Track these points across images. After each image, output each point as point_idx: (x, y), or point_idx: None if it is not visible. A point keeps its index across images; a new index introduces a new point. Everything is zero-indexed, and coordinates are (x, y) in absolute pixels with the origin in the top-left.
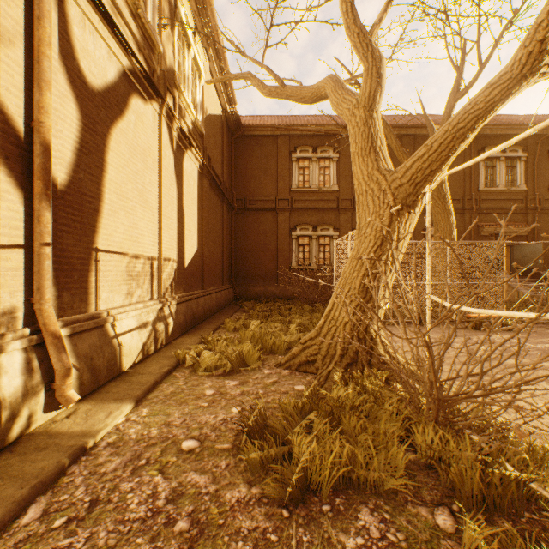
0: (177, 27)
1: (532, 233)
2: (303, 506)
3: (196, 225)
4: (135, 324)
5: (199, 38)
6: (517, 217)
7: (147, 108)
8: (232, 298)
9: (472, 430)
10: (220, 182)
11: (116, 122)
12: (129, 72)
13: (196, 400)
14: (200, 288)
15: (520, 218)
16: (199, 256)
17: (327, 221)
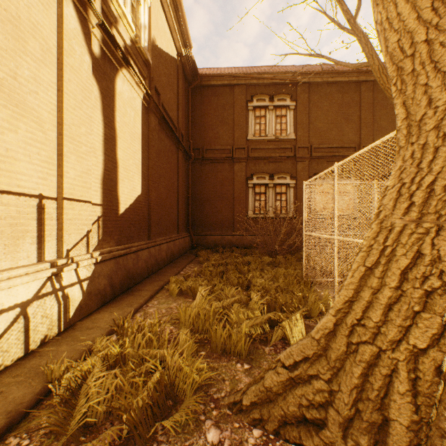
0: None
1: None
2: None
3: (139, 165)
4: None
5: None
6: None
7: None
8: (189, 247)
9: None
10: (174, 127)
11: None
12: None
13: None
14: (145, 239)
15: None
16: (144, 202)
17: (283, 170)
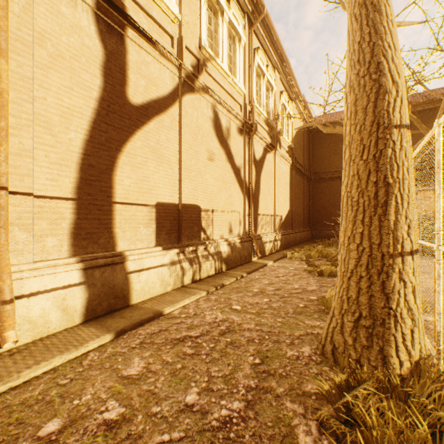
0: (280, 107)
1: None
2: (320, 276)
3: (288, 196)
4: (268, 240)
5: (290, 101)
6: None
7: (270, 155)
8: (310, 237)
9: None
10: (301, 166)
11: (262, 168)
12: (265, 147)
13: (292, 263)
14: (290, 229)
15: None
16: (290, 212)
17: None
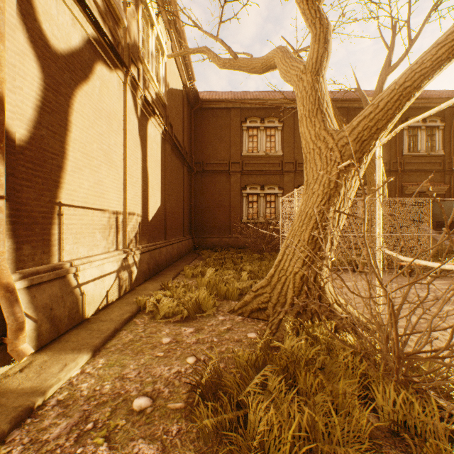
0: (141, 6)
1: (448, 192)
2: None
3: (159, 183)
4: (99, 273)
5: (162, 19)
6: (436, 178)
7: (112, 76)
8: (192, 248)
9: (434, 390)
10: (181, 147)
11: (80, 85)
12: (93, 40)
13: (152, 349)
14: (163, 239)
15: (438, 178)
16: (162, 211)
17: (273, 181)
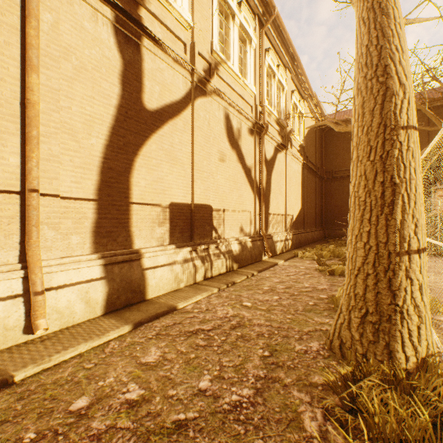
0: (291, 106)
1: None
2: (331, 276)
3: (300, 195)
4: (279, 240)
5: (301, 100)
6: None
7: (281, 154)
8: (322, 237)
9: None
10: (313, 165)
11: (273, 167)
12: (276, 146)
13: (303, 263)
14: (302, 229)
15: None
16: (301, 212)
17: None
